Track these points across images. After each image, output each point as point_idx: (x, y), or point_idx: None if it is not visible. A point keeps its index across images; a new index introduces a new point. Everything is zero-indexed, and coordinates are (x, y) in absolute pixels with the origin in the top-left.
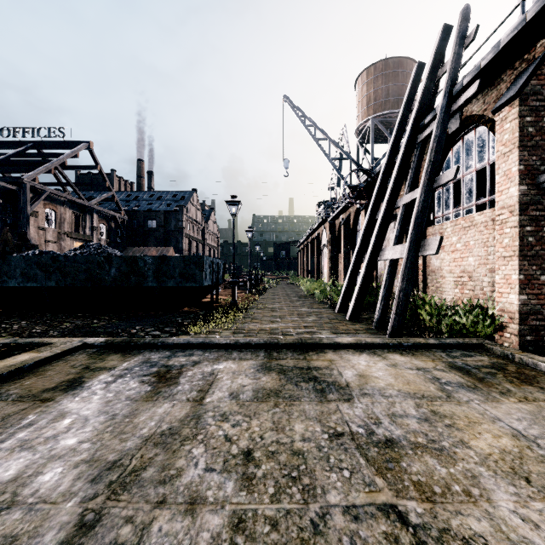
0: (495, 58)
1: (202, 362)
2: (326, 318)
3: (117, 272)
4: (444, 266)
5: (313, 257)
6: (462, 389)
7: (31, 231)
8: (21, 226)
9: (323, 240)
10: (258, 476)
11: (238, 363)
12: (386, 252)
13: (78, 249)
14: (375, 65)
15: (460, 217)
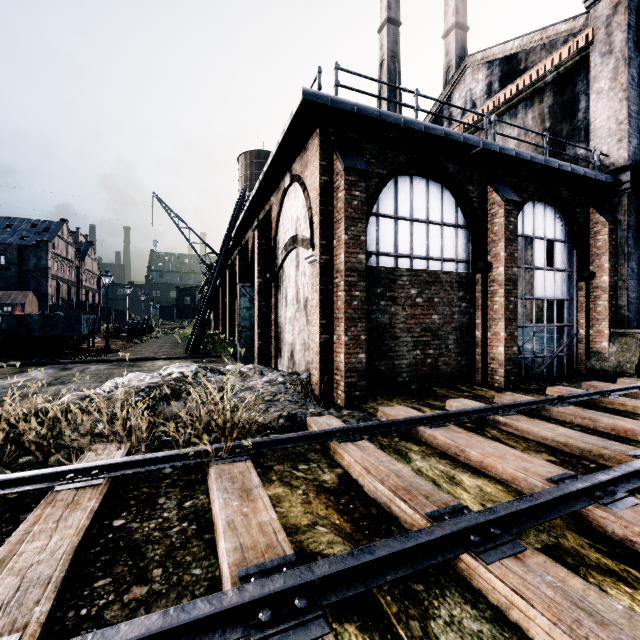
0: (236, 232)
1: (83, 366)
2: (172, 353)
3: (8, 326)
4: None
5: None
6: None
7: None
8: None
9: None
10: (100, 374)
11: (101, 365)
12: None
13: None
14: (251, 152)
15: None
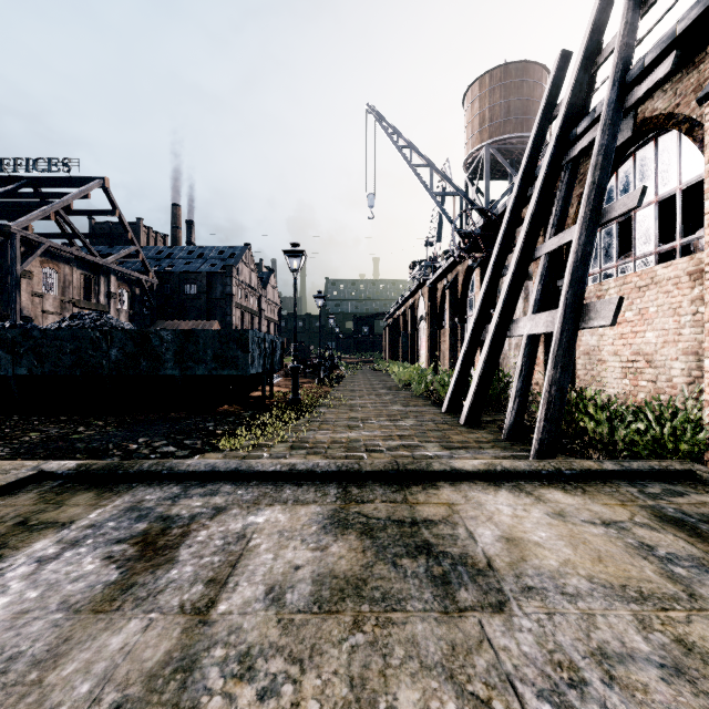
0: (703, 15)
1: (229, 509)
2: (430, 422)
3: (121, 355)
4: (604, 346)
5: (407, 334)
6: (708, 575)
7: (22, 298)
8: (8, 292)
9: (419, 311)
10: None
11: (292, 510)
12: (520, 324)
13: (67, 320)
14: (492, 72)
15: (630, 272)
